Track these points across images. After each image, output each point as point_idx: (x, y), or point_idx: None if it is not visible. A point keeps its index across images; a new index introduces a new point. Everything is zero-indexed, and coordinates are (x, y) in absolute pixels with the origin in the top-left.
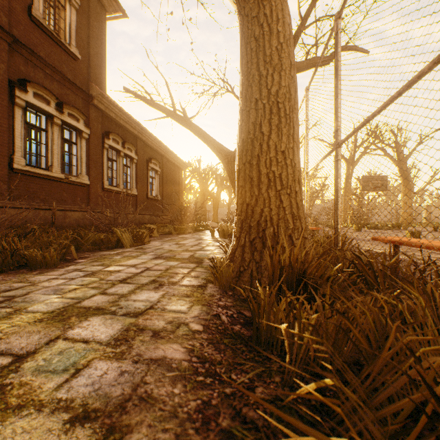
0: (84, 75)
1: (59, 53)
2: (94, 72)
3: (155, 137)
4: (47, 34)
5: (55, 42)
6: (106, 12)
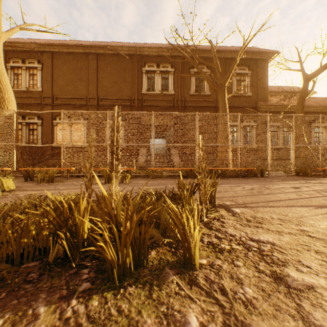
0: (254, 100)
1: (242, 100)
2: (259, 95)
3: (314, 105)
4: (237, 97)
5: (240, 97)
6: (268, 60)
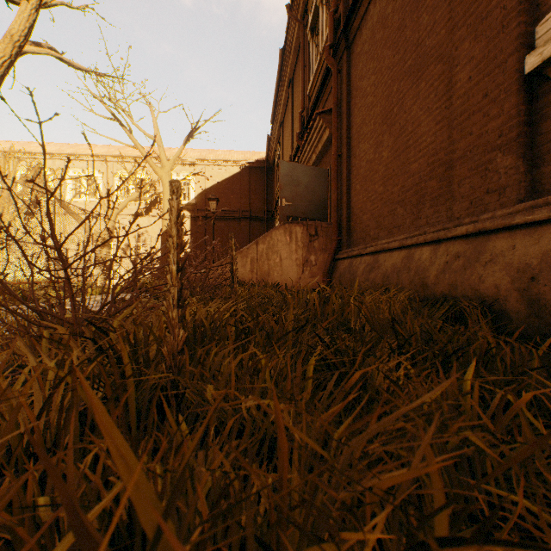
0: None
1: None
2: None
3: None
4: None
5: None
6: None
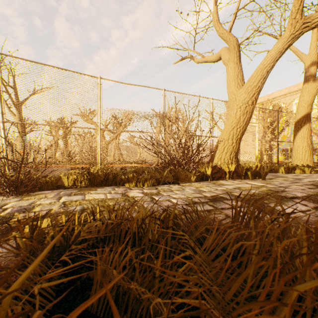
0: None
1: None
2: None
3: None
4: None
5: None
6: None
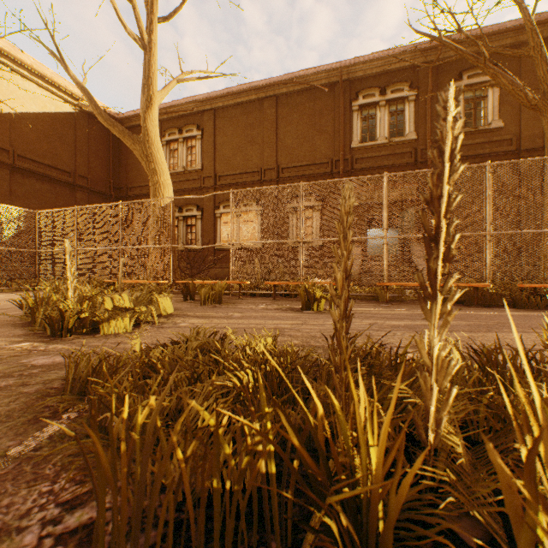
0: None
1: None
2: None
3: None
4: None
5: None
6: None
